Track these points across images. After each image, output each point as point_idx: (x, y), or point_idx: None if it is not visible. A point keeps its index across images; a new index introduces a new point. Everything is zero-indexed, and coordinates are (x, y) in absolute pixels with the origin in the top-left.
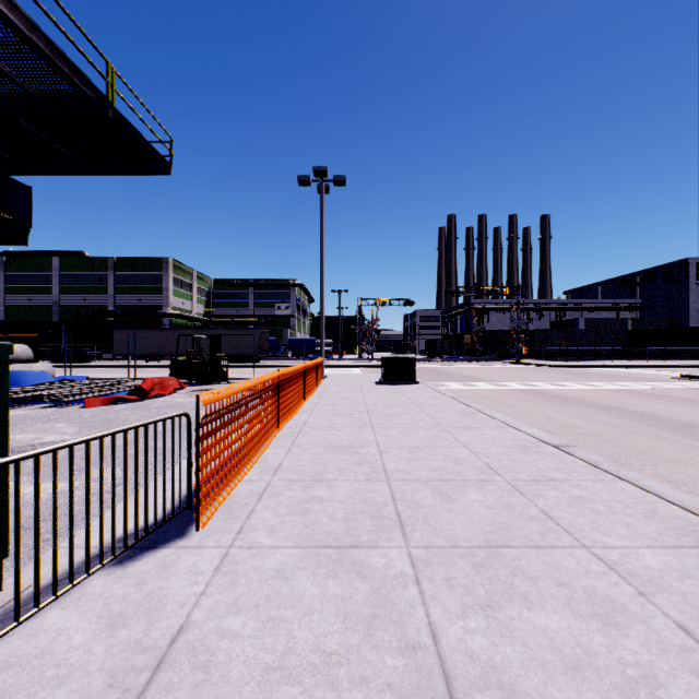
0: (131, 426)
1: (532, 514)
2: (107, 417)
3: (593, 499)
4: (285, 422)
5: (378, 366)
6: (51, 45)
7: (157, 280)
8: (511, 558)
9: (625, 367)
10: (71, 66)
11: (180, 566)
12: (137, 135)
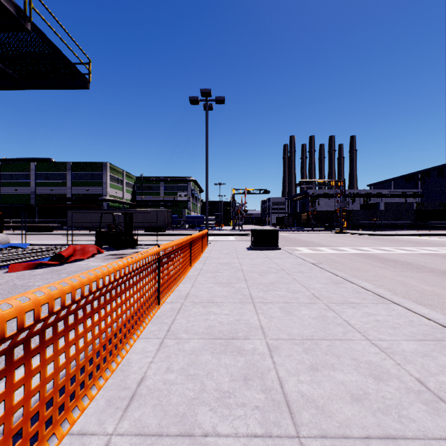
0: None
1: None
2: (16, 283)
3: None
4: (168, 294)
5: (246, 234)
6: None
7: (99, 177)
8: None
9: (418, 235)
10: None
11: None
12: (57, 51)
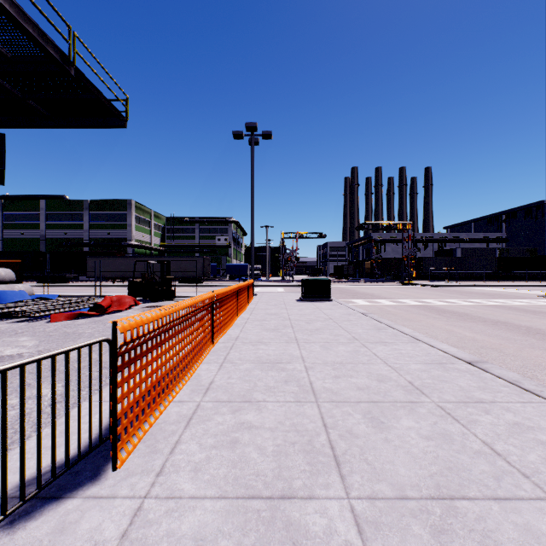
0: (30, 360)
1: (475, 448)
2: (67, 331)
3: (532, 427)
4: (219, 336)
5: (298, 286)
6: (17, 7)
7: (123, 218)
8: (474, 518)
9: (496, 287)
10: (35, 27)
11: (81, 530)
12: (96, 92)
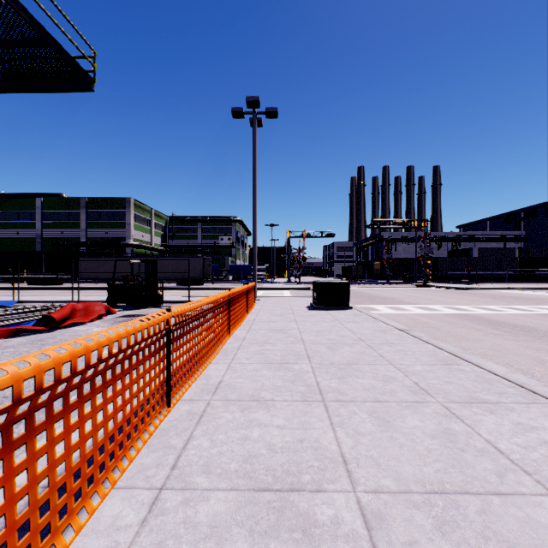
0: None
1: None
2: None
3: None
4: (188, 384)
5: (305, 288)
6: None
7: (121, 216)
8: None
9: (525, 290)
10: None
11: None
12: (45, 35)
